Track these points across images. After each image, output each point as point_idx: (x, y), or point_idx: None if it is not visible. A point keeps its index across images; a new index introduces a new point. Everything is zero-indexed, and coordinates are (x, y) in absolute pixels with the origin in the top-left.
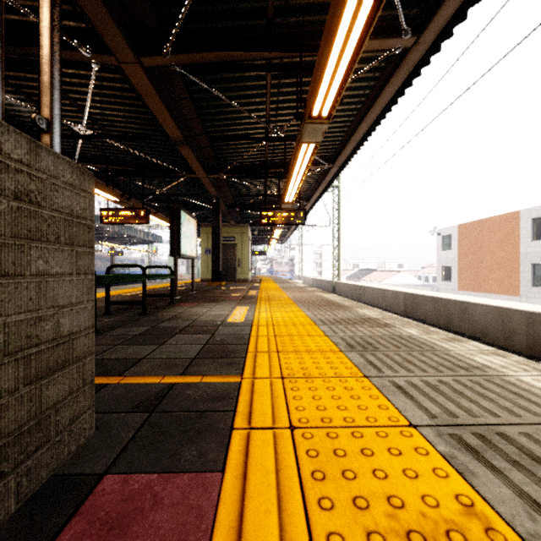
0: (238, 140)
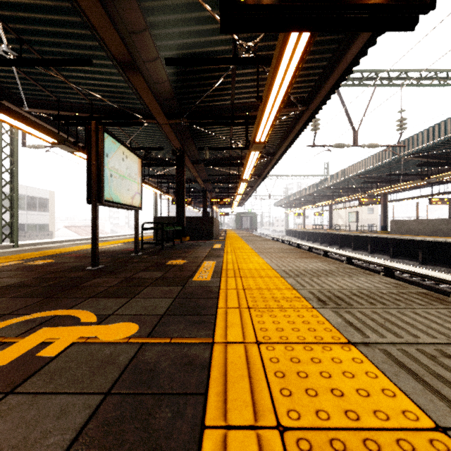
0: (59, 66)
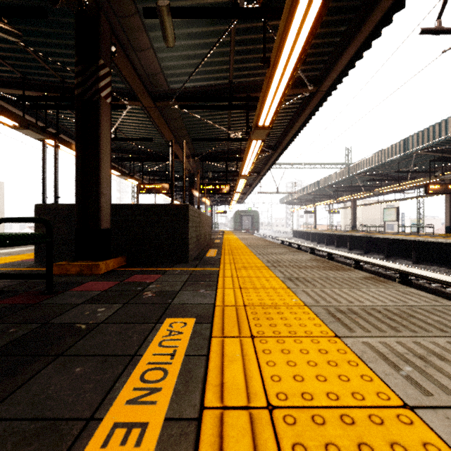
0: None
